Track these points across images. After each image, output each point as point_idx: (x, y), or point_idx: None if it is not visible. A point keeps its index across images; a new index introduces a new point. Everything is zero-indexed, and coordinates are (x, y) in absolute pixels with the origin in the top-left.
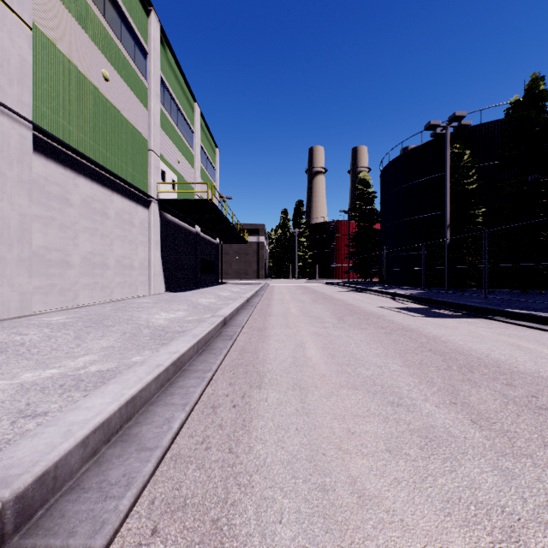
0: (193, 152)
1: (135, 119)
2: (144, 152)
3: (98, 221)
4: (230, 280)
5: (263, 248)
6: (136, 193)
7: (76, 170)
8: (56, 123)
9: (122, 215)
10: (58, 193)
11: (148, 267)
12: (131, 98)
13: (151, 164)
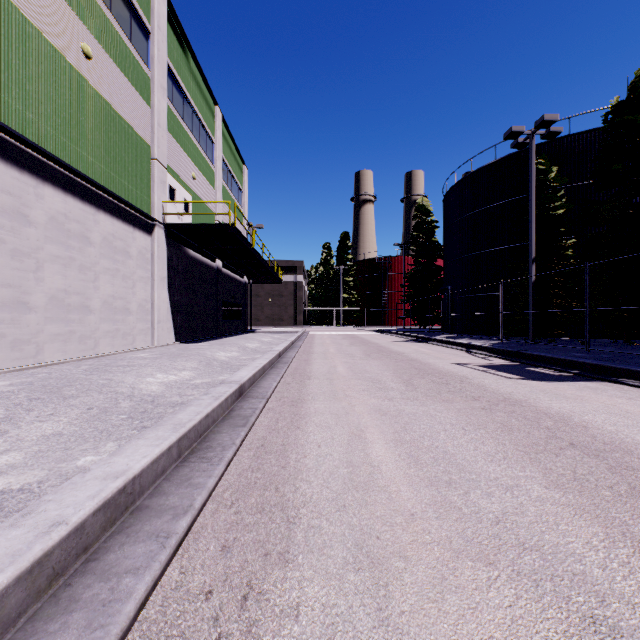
0: (213, 168)
1: (132, 116)
2: (144, 161)
3: (74, 247)
4: (262, 327)
5: (301, 289)
6: (133, 214)
7: (39, 176)
8: (5, 106)
9: (113, 241)
10: (9, 205)
11: (151, 311)
12: (126, 88)
13: (155, 177)
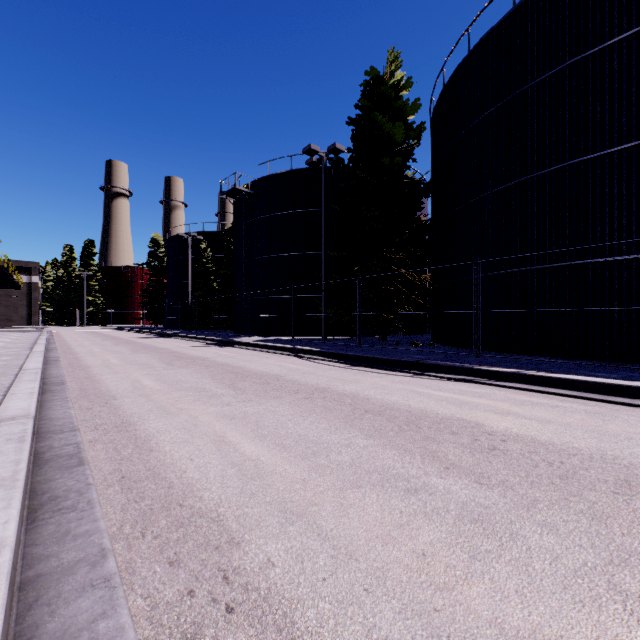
0: None
1: None
2: None
3: None
4: None
5: (37, 290)
6: None
7: None
8: None
9: None
10: None
11: None
12: None
13: None
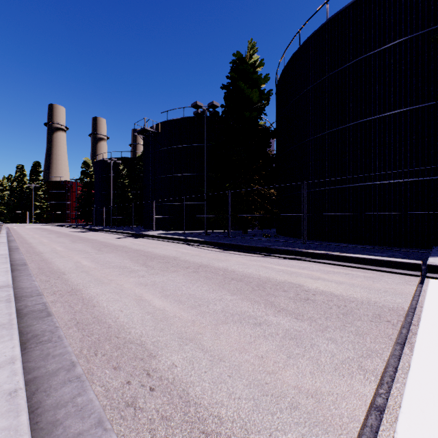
0: None
1: None
2: None
3: None
4: None
5: None
6: None
7: None
8: None
9: None
10: None
11: None
12: None
13: None
